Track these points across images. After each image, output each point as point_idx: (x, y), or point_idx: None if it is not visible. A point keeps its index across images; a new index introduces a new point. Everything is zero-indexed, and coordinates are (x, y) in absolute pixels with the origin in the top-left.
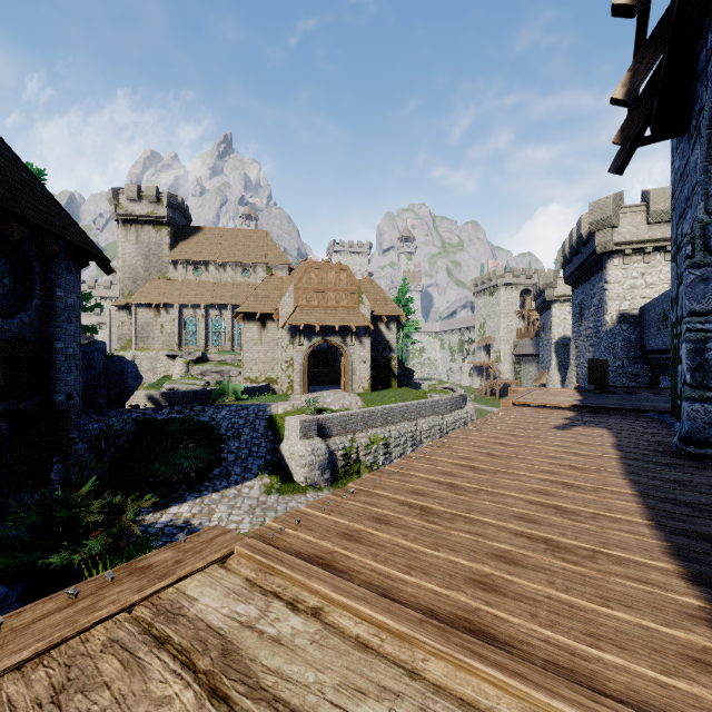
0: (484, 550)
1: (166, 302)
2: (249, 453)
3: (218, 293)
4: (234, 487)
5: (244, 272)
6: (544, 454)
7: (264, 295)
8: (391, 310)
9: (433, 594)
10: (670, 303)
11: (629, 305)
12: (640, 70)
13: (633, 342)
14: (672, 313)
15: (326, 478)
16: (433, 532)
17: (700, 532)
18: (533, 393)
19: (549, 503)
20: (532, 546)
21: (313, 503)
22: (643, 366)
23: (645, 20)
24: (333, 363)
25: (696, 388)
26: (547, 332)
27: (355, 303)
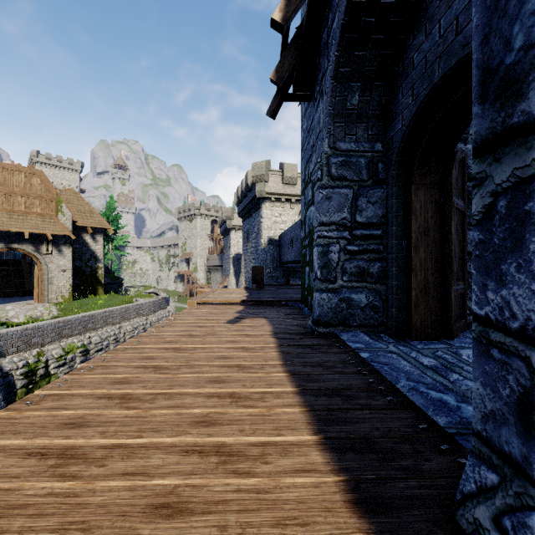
0: None
1: None
2: None
3: None
4: None
5: None
6: (216, 355)
7: None
8: (97, 223)
9: None
10: (294, 232)
11: (273, 233)
12: (292, 2)
13: (276, 257)
14: (302, 231)
15: None
16: None
17: (360, 435)
18: (215, 292)
19: (211, 443)
20: None
21: None
22: (281, 272)
23: None
24: (27, 273)
25: (324, 282)
26: (228, 250)
27: (52, 211)
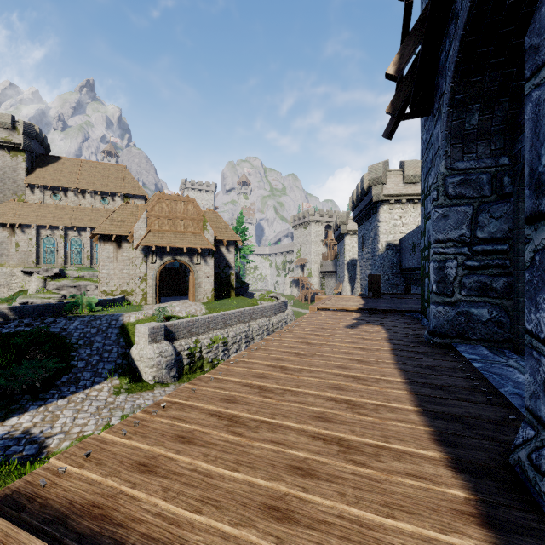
0: (283, 462)
1: (22, 222)
2: (100, 359)
3: (77, 216)
4: (82, 392)
5: (103, 199)
6: (339, 350)
7: (119, 220)
8: (230, 236)
9: (221, 539)
10: (417, 236)
11: (392, 238)
12: (405, 54)
13: (395, 263)
14: (421, 242)
15: (173, 375)
16: (236, 446)
17: (452, 413)
18: (332, 299)
19: (341, 398)
20: (326, 450)
21: (116, 425)
22: (401, 279)
23: (409, 14)
24: (183, 278)
25: (440, 295)
26: (342, 255)
27: (201, 229)
